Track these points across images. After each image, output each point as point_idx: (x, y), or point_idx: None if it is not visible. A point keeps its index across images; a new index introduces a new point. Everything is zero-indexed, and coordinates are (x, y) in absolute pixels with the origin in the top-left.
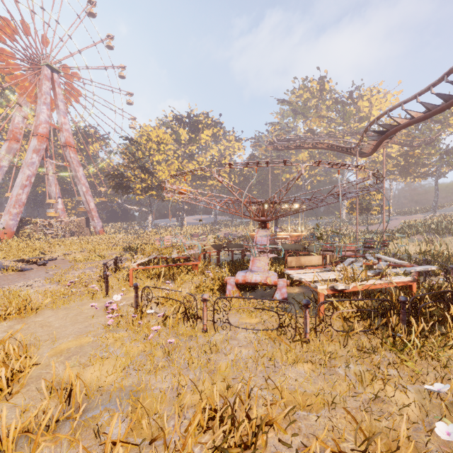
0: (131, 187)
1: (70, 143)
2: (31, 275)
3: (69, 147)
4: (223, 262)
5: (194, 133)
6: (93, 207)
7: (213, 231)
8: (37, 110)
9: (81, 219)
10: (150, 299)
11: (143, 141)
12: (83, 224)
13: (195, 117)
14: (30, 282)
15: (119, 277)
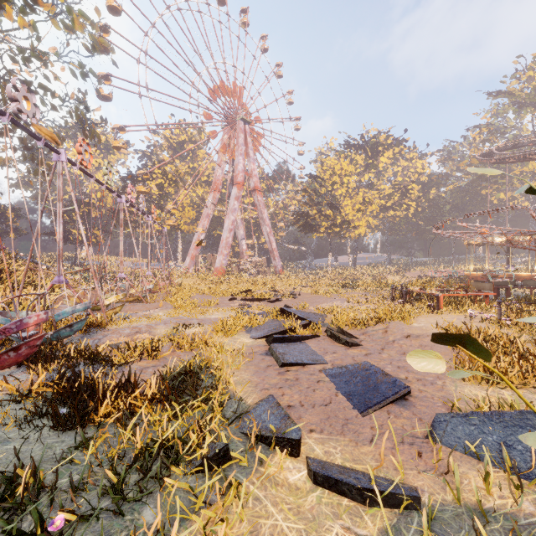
0: (315, 225)
1: (258, 187)
2: (315, 300)
3: (257, 191)
4: (511, 296)
5: (371, 158)
6: (275, 246)
7: (399, 272)
8: (236, 162)
9: (264, 259)
10: (519, 312)
11: (327, 176)
12: (265, 264)
13: (372, 139)
14: (337, 304)
15: (414, 303)
